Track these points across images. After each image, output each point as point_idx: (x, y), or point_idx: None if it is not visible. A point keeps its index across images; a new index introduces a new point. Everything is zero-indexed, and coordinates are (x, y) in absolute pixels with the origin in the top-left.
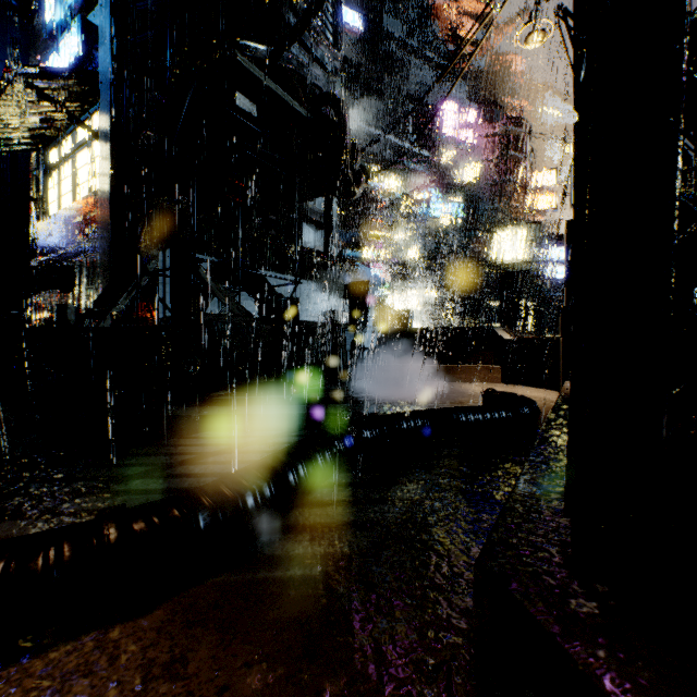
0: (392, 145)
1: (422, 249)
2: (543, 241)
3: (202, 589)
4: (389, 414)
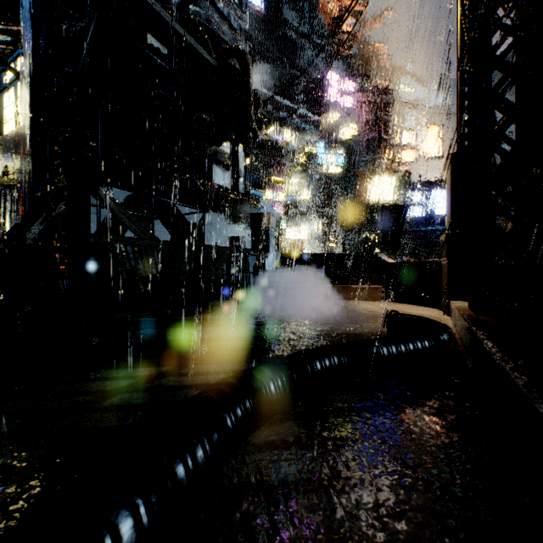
0: (288, 108)
1: (311, 192)
2: (407, 186)
3: None
4: (298, 353)
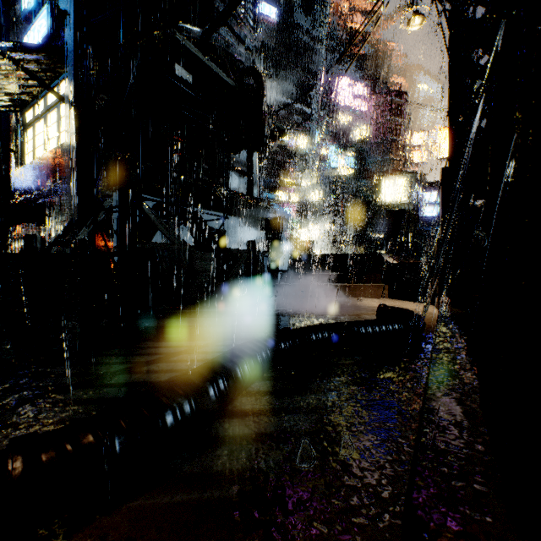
0: (300, 111)
1: (323, 193)
2: (418, 187)
3: (116, 517)
4: (300, 328)
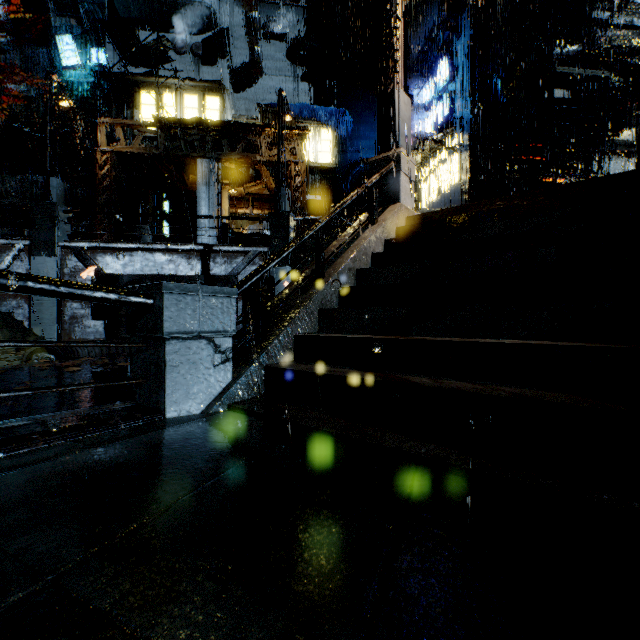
0: None
1: None
2: None
3: None
4: None
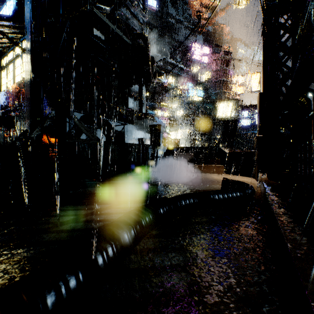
0: (170, 63)
1: (184, 111)
2: (239, 108)
3: None
4: (174, 196)
